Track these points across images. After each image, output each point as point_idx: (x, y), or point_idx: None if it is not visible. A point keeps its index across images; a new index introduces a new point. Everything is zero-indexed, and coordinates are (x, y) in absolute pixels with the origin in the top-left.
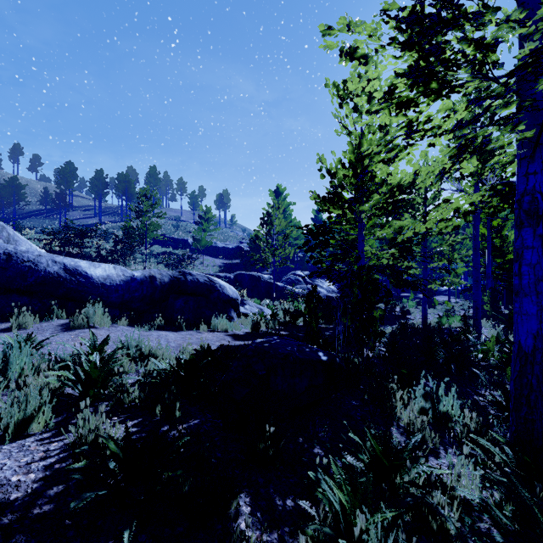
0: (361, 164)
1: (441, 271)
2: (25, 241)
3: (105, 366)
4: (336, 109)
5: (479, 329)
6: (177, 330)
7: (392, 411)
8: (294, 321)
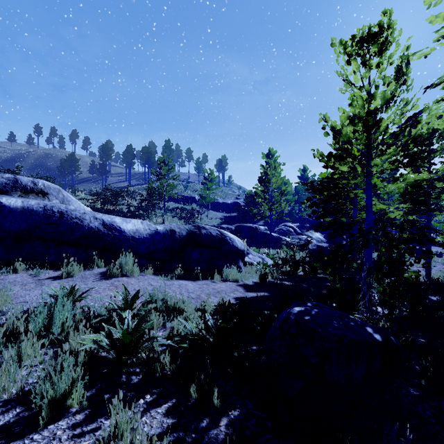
0: (374, 117)
1: None
2: (76, 201)
3: (137, 328)
4: (342, 66)
5: None
6: (194, 279)
7: None
8: (295, 270)
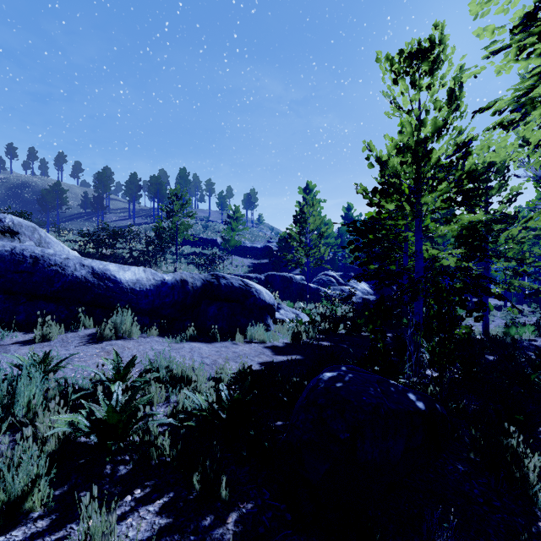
0: (424, 147)
1: (506, 273)
2: (57, 243)
3: (128, 405)
4: (388, 86)
5: None
6: (211, 341)
7: (527, 489)
8: (335, 328)
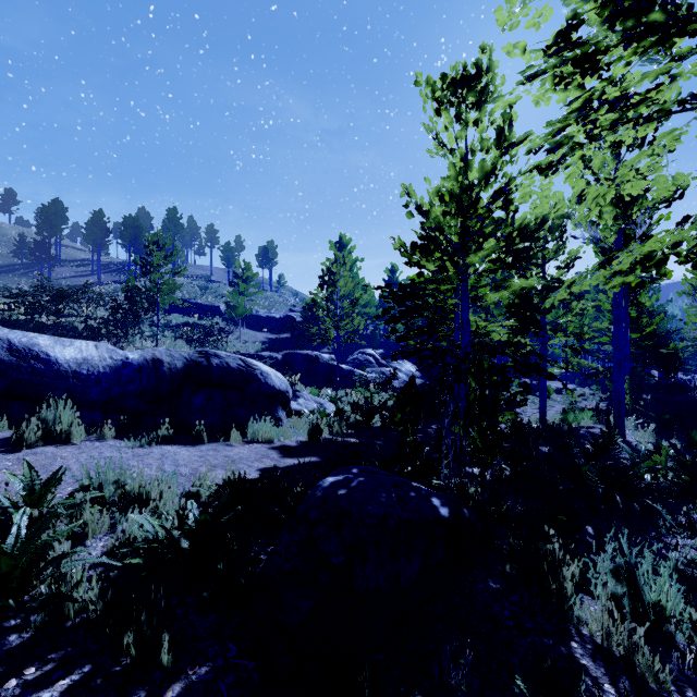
0: (470, 195)
1: (565, 350)
2: None
3: (31, 541)
4: (430, 117)
5: (623, 430)
6: (195, 443)
7: (563, 604)
8: (368, 420)
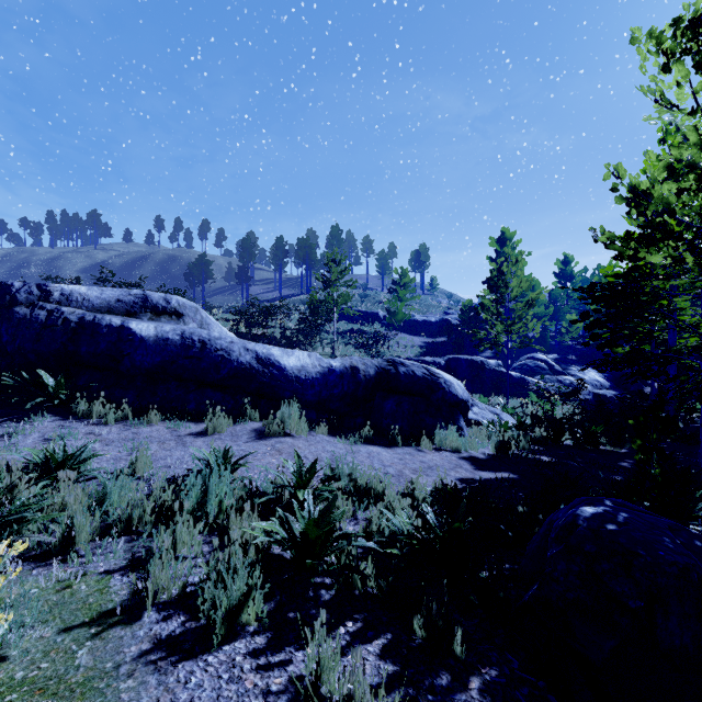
0: None
1: None
2: (216, 324)
3: (324, 519)
4: (653, 77)
5: None
6: (390, 445)
7: None
8: (557, 437)
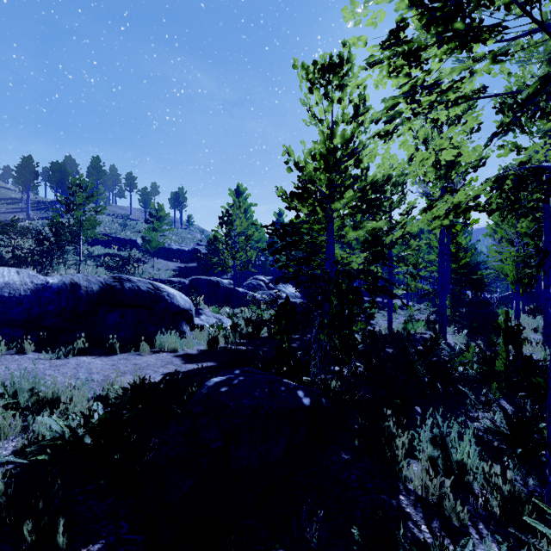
0: (334, 156)
1: (405, 276)
2: None
3: None
4: (305, 94)
5: (445, 335)
6: (108, 353)
7: (395, 467)
8: (258, 332)
